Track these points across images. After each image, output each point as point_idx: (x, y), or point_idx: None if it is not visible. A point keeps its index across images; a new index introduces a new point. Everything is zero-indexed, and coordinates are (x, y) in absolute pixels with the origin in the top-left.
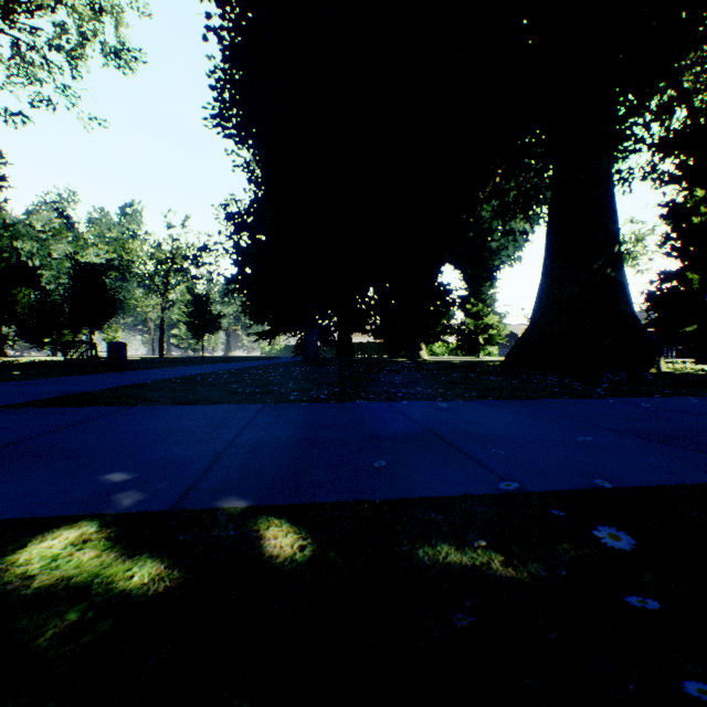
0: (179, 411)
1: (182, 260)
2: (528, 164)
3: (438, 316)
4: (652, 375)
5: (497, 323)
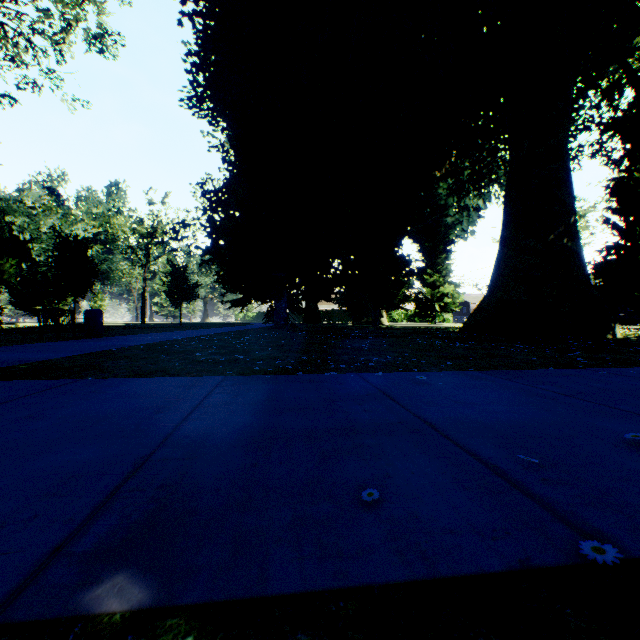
0: (126, 386)
1: (162, 234)
2: (482, 144)
3: (398, 285)
4: (614, 341)
5: (452, 292)
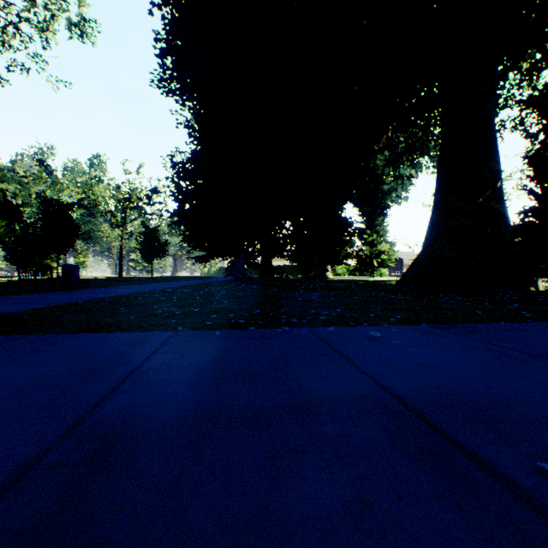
0: (70, 343)
1: (137, 199)
2: (414, 121)
3: (342, 244)
4: (542, 293)
5: (388, 249)
